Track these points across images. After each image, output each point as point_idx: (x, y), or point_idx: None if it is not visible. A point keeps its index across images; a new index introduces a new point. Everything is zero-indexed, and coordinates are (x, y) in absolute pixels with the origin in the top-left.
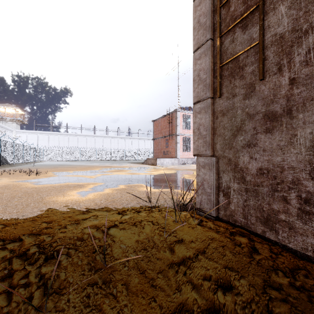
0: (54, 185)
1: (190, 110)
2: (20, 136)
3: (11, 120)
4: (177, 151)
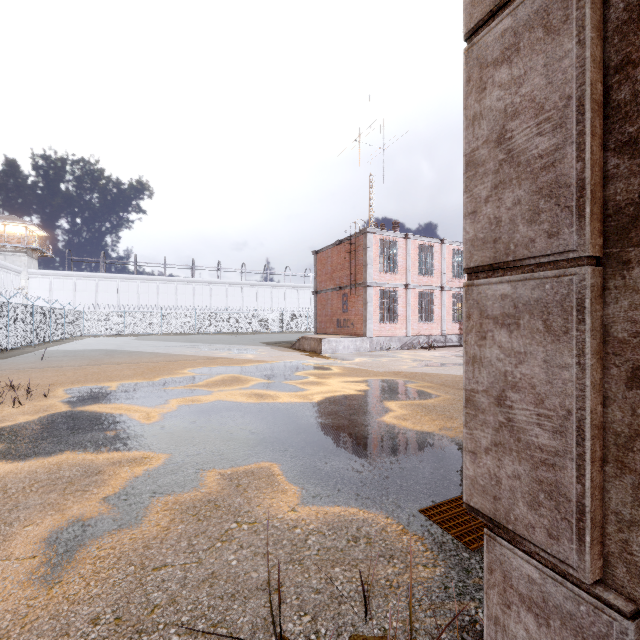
0: (16, 473)
1: (396, 230)
2: (36, 282)
3: (17, 250)
4: (367, 322)
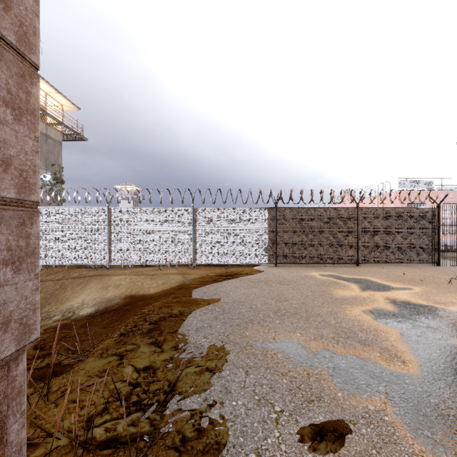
0: (358, 321)
1: None
2: None
3: None
4: None
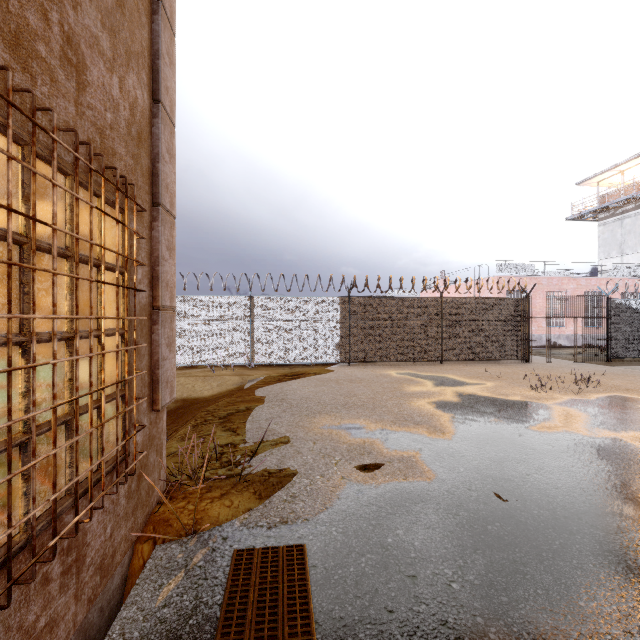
0: (419, 410)
1: None
2: None
3: None
4: None
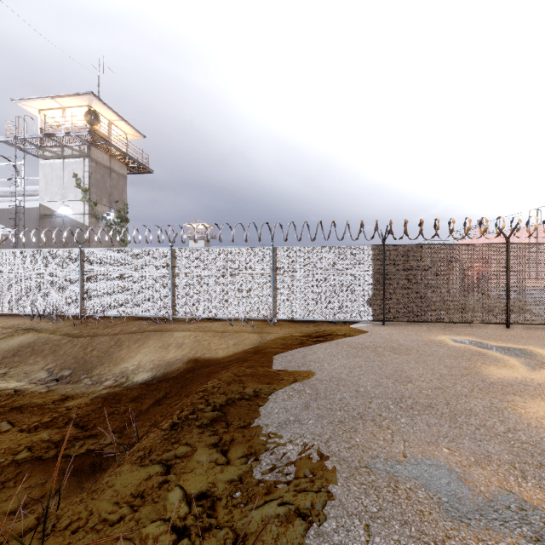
0: None
1: None
2: None
3: None
4: None
